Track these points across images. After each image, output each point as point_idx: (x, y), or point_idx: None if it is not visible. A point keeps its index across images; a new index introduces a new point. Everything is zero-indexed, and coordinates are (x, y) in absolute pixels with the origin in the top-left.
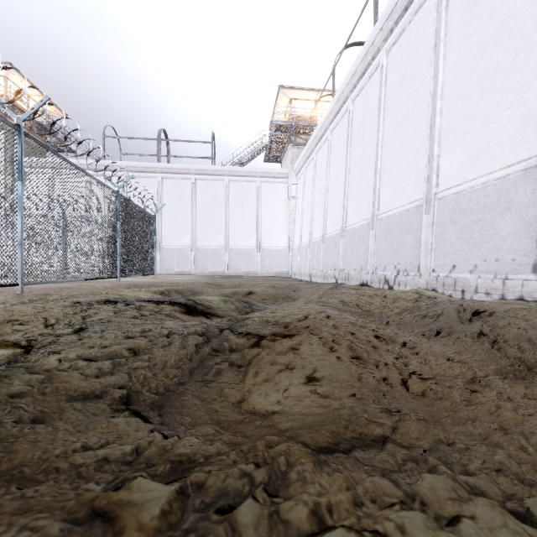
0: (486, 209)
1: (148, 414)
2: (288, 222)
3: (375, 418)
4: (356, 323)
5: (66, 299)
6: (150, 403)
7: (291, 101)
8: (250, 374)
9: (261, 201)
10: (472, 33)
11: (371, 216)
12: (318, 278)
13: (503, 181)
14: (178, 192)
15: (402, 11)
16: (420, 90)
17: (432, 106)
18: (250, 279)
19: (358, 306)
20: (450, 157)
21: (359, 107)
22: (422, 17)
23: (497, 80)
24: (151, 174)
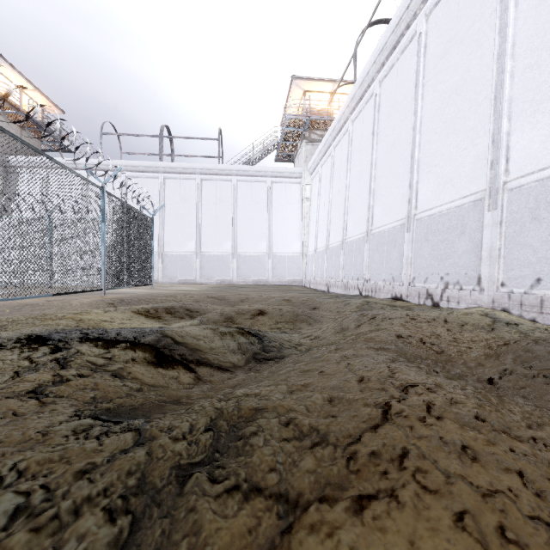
0: None
1: None
2: (301, 226)
3: None
4: (491, 422)
5: (2, 327)
6: None
7: (305, 94)
8: None
9: (272, 203)
10: None
11: (406, 216)
12: (337, 288)
13: None
14: (182, 194)
15: None
16: (477, 52)
17: (497, 70)
18: (260, 289)
19: (425, 344)
20: (529, 132)
21: (388, 89)
22: None
23: None
24: (153, 174)
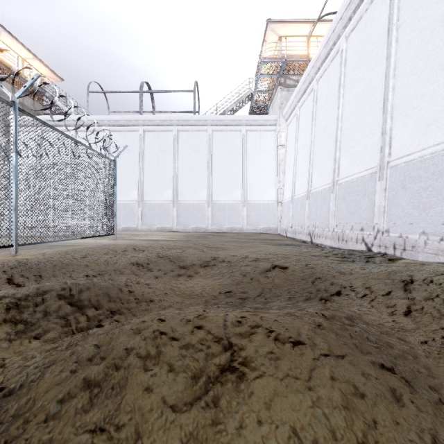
0: None
1: None
2: (276, 174)
3: None
4: None
5: None
6: None
7: (280, 39)
8: None
9: (246, 152)
10: None
11: None
12: (325, 239)
13: None
14: (160, 145)
15: None
16: None
17: None
18: (234, 239)
19: None
20: None
21: None
22: None
23: None
24: (133, 128)
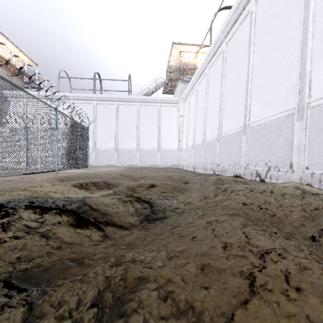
0: None
1: None
2: (178, 132)
3: None
4: None
5: None
6: None
7: (180, 53)
8: None
9: (160, 119)
10: None
11: (243, 125)
12: (200, 169)
13: None
14: (107, 113)
15: None
16: (289, 21)
17: (303, 31)
18: (153, 170)
19: (262, 209)
20: None
21: (231, 48)
22: None
23: None
24: (89, 101)
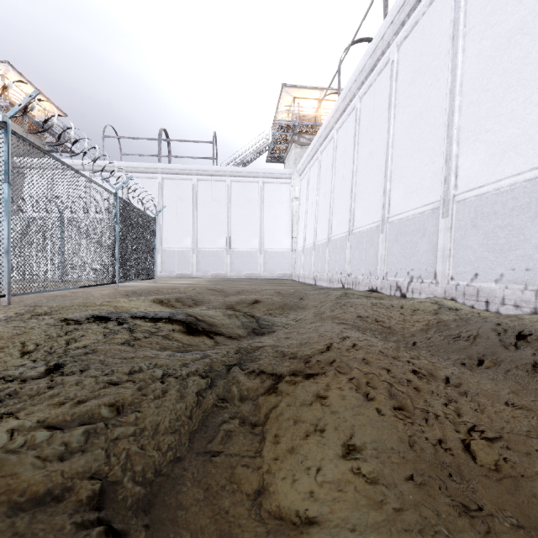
0: (514, 213)
1: (129, 528)
2: (291, 224)
3: (457, 532)
4: (387, 353)
5: (56, 311)
6: (133, 503)
7: (294, 100)
8: (268, 440)
9: (264, 202)
10: (496, 23)
11: (381, 219)
12: (323, 281)
13: (534, 183)
14: (179, 193)
15: (415, 2)
16: (436, 85)
17: (450, 103)
18: (253, 283)
19: (377, 322)
20: (471, 156)
21: (367, 105)
22: (437, 8)
23: (527, 72)
24: (152, 175)
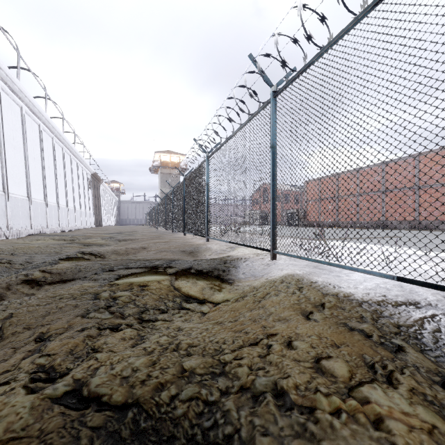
0: None
1: None
2: None
3: None
4: None
5: None
6: None
7: None
8: None
9: None
10: None
11: None
12: None
13: None
14: None
15: None
16: None
17: None
18: None
19: None
20: None
21: None
22: None
23: None
24: None
